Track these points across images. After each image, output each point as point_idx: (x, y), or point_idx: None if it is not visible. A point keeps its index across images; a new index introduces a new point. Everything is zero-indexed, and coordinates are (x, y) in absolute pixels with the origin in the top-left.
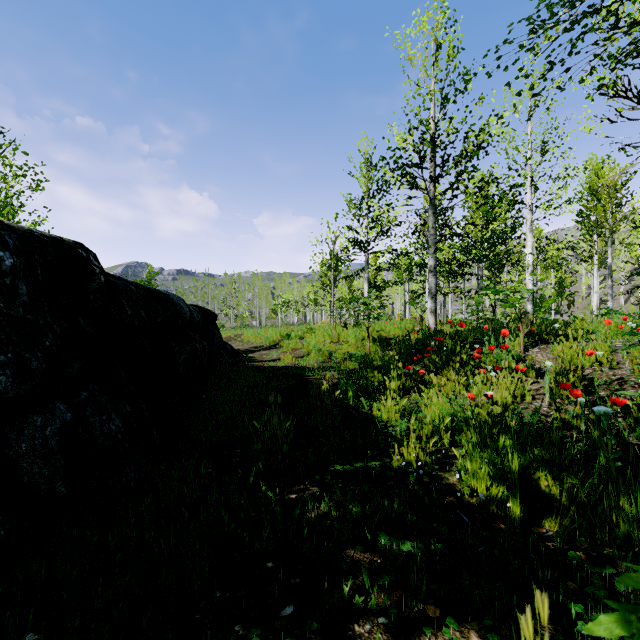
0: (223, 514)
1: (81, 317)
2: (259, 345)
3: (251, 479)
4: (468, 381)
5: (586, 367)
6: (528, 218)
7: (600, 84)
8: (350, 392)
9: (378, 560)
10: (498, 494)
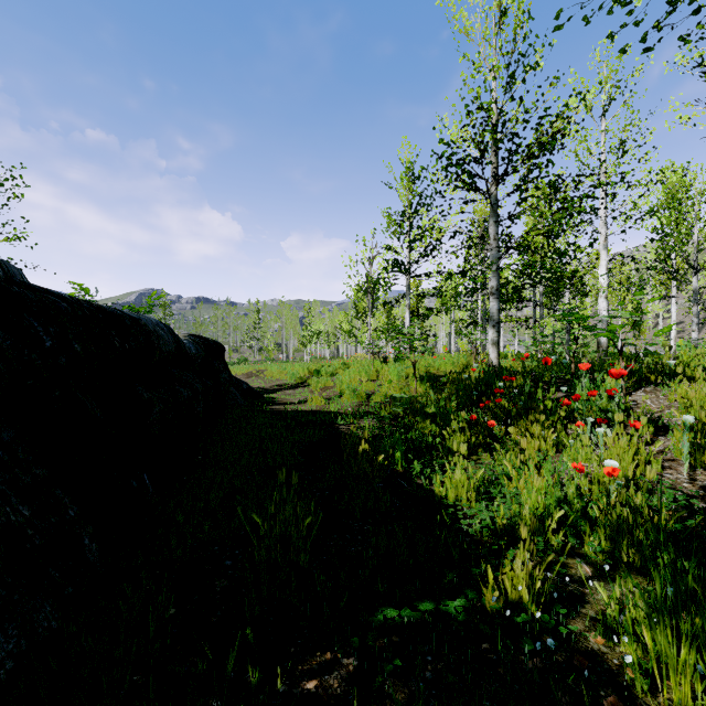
0: None
1: None
2: (283, 383)
3: (229, 662)
4: (558, 438)
5: None
6: (602, 232)
7: (702, 61)
8: (398, 453)
9: None
10: None
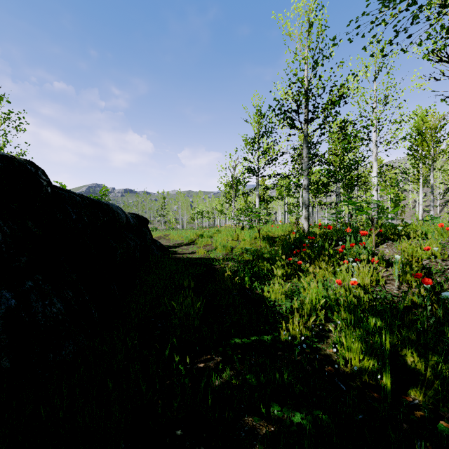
0: (141, 385)
1: (29, 220)
2: (181, 242)
3: (167, 352)
4: (335, 269)
5: (424, 259)
6: (374, 151)
7: (428, 52)
8: (246, 278)
9: (272, 428)
10: (369, 366)
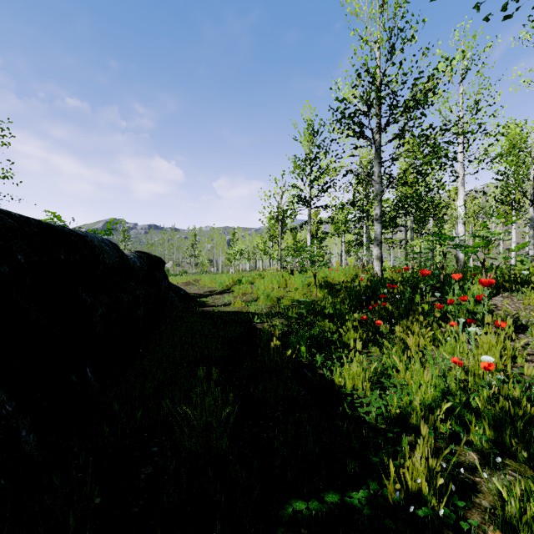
0: None
1: None
2: (213, 289)
3: None
4: (434, 335)
5: None
6: (460, 173)
7: None
8: (303, 347)
9: None
10: None
